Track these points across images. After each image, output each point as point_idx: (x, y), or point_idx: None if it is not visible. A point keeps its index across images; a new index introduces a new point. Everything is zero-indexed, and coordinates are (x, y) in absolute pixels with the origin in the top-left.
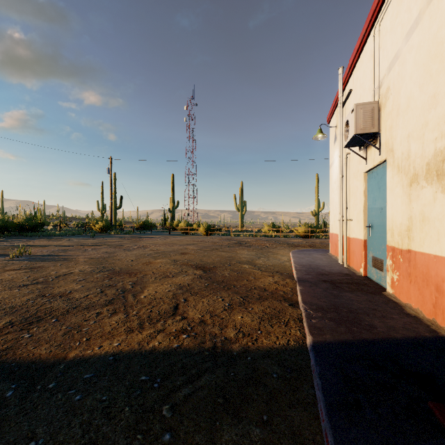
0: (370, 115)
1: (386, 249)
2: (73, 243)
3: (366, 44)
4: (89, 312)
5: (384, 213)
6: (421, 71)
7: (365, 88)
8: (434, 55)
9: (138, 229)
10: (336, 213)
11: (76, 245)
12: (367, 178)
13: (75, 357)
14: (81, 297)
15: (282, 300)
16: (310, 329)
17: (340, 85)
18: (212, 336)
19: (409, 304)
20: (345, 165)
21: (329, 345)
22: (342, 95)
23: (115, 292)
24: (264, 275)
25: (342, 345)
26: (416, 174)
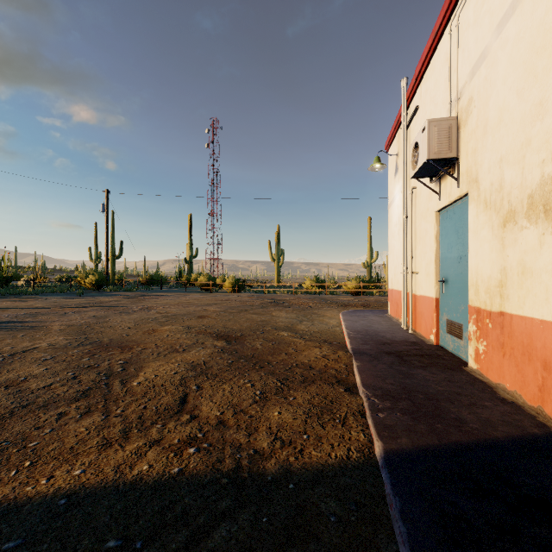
0: (446, 135)
1: (468, 310)
2: (49, 304)
3: (438, 45)
4: (46, 413)
5: (464, 263)
6: (520, 72)
7: (437, 102)
8: (540, 47)
9: (143, 284)
10: (398, 264)
11: (54, 306)
12: (440, 218)
13: (1, 501)
14: (39, 388)
15: (335, 383)
16: (378, 429)
17: (403, 101)
18: (235, 447)
19: (501, 384)
20: (410, 202)
21: (409, 456)
22: (406, 114)
23: (95, 377)
24: (309, 346)
25: (426, 455)
26: (512, 210)
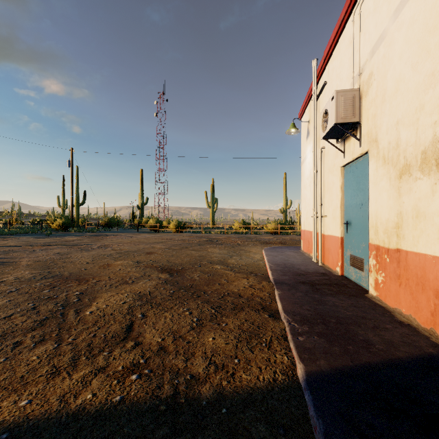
0: (351, 103)
1: (369, 247)
2: (21, 243)
3: (343, 31)
4: (3, 342)
5: (365, 208)
6: (415, 49)
7: (342, 78)
8: (432, 27)
9: (103, 226)
10: (309, 210)
11: (25, 245)
12: (344, 172)
13: None
14: None
15: (260, 310)
16: (299, 352)
17: (314, 78)
18: (173, 373)
19: (398, 309)
20: (320, 159)
21: (327, 377)
22: (316, 88)
23: (53, 307)
24: (238, 277)
25: (342, 376)
26: (407, 164)
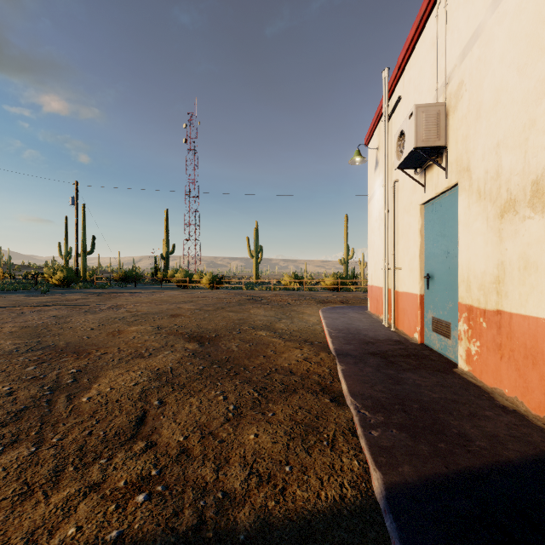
0: (434, 122)
1: (458, 308)
2: (7, 303)
3: (423, 30)
4: None
5: (453, 258)
6: (522, 46)
7: (422, 91)
8: None
9: (117, 281)
10: (378, 260)
11: (12, 305)
12: (424, 212)
13: None
14: None
15: (319, 392)
16: (373, 453)
17: (384, 93)
18: (198, 490)
19: (498, 389)
20: (392, 196)
21: (415, 492)
22: (388, 105)
23: (37, 392)
24: (289, 347)
25: (435, 489)
26: (512, 199)
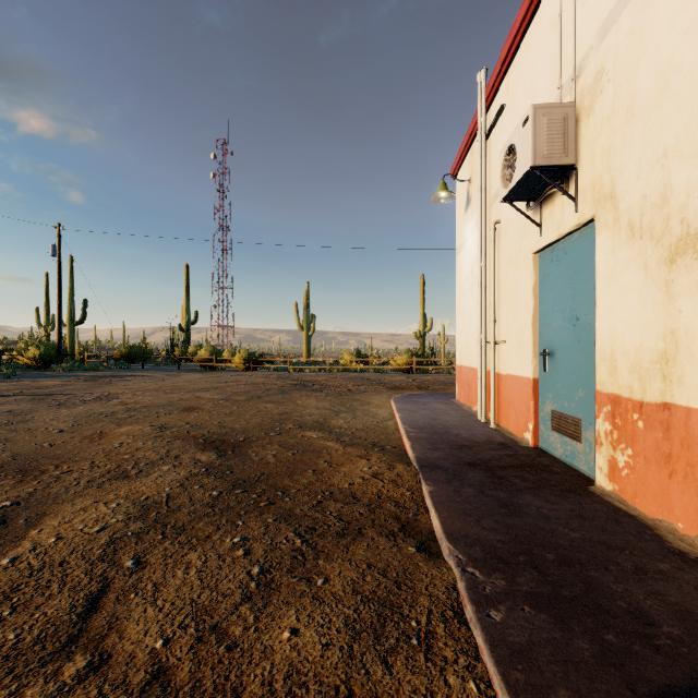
0: (560, 130)
1: (596, 399)
2: None
3: (539, 7)
4: None
5: (585, 326)
6: None
7: (537, 92)
8: None
9: (117, 360)
10: (471, 332)
11: None
12: (539, 263)
13: None
14: None
15: (398, 533)
16: (500, 662)
17: (480, 103)
18: None
19: (666, 522)
20: (492, 242)
21: None
22: (485, 119)
23: None
24: (350, 456)
25: None
26: (690, 234)
